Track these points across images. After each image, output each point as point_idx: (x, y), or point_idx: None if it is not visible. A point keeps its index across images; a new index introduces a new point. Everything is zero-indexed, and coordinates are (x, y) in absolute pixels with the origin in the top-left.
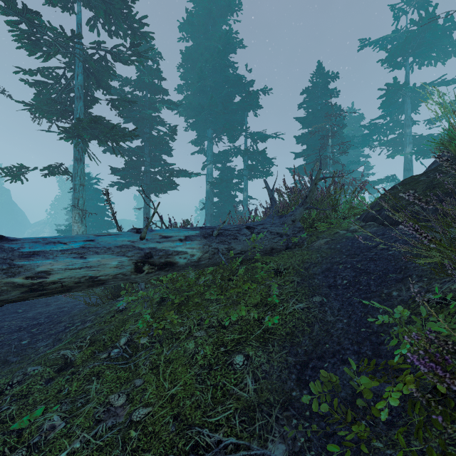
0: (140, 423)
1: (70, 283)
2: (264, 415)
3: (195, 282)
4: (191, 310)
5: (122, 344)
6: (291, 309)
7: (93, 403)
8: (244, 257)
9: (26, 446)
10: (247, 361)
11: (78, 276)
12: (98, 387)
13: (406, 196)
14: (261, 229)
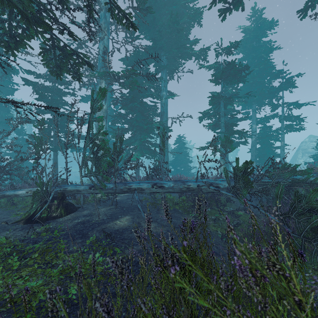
0: None
1: None
2: None
3: None
4: None
5: None
6: None
7: None
8: None
9: None
10: None
11: None
12: None
13: None
14: None
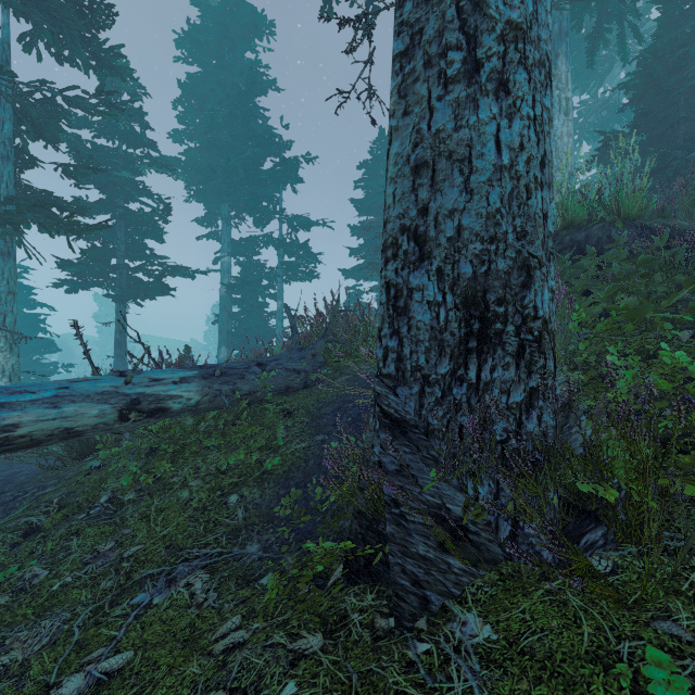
0: (132, 558)
1: (41, 436)
2: (249, 532)
3: (194, 430)
4: (186, 458)
5: (104, 502)
6: (294, 449)
7: (78, 553)
8: (254, 398)
9: (10, 592)
10: (242, 498)
11: (51, 428)
12: (80, 541)
13: (365, 350)
14: (275, 365)
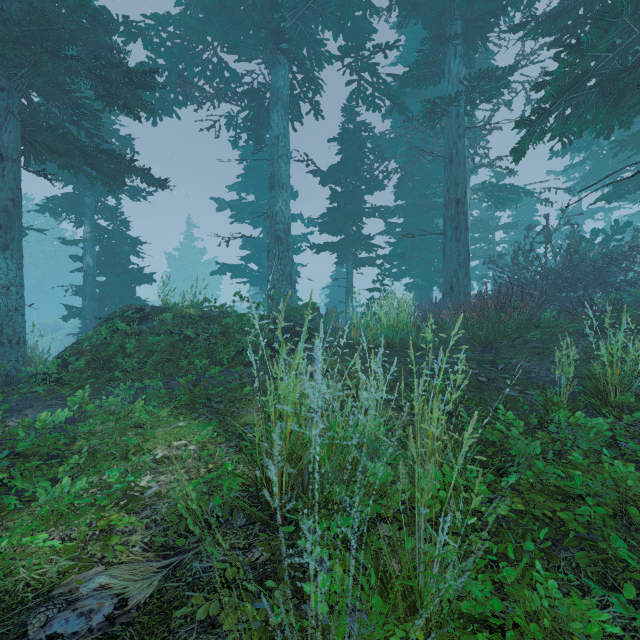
0: None
1: None
2: None
3: None
4: None
5: None
6: None
7: None
8: None
9: None
10: None
11: None
12: None
13: None
14: None
